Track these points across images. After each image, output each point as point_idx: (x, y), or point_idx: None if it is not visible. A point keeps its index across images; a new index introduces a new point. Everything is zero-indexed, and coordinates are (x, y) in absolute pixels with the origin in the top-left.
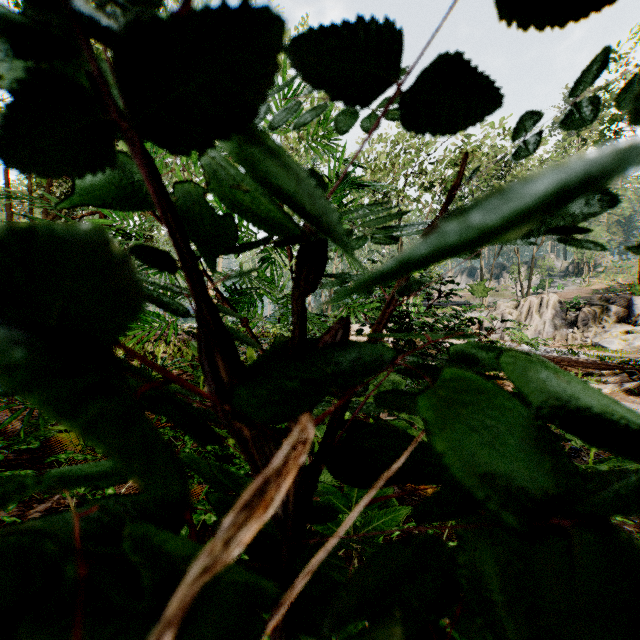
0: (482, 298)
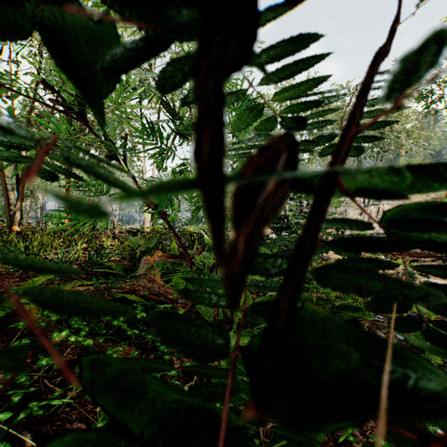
0: (336, 208)
